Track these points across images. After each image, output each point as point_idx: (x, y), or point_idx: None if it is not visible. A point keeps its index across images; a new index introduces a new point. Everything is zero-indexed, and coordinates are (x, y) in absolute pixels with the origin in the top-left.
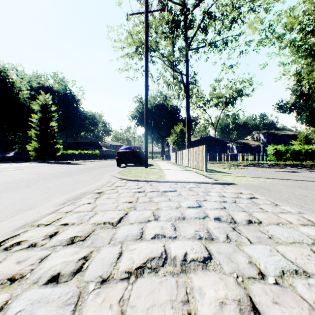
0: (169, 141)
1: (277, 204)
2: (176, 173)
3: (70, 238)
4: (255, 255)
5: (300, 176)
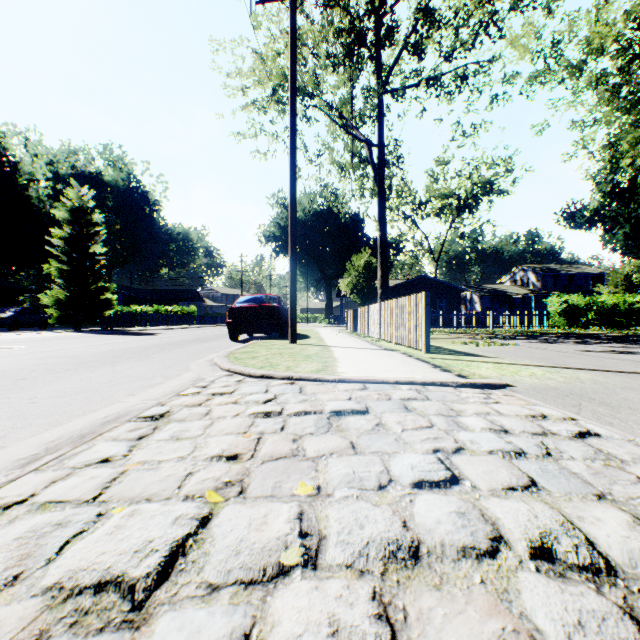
0: (342, 287)
1: None
2: (362, 357)
3: None
4: None
5: None
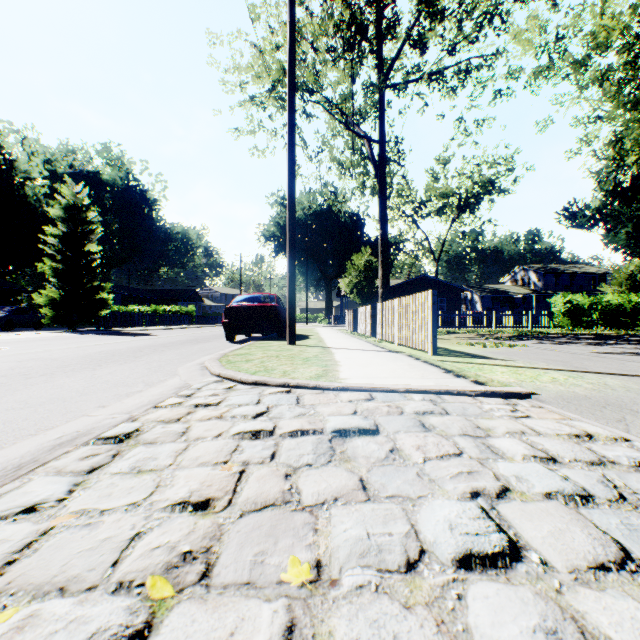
0: (342, 287)
1: None
2: (366, 360)
3: None
4: None
5: None
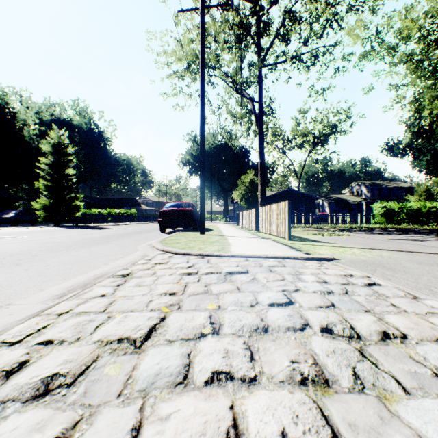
0: (235, 197)
1: (417, 295)
2: (247, 242)
3: (43, 380)
4: (432, 434)
5: (430, 247)
